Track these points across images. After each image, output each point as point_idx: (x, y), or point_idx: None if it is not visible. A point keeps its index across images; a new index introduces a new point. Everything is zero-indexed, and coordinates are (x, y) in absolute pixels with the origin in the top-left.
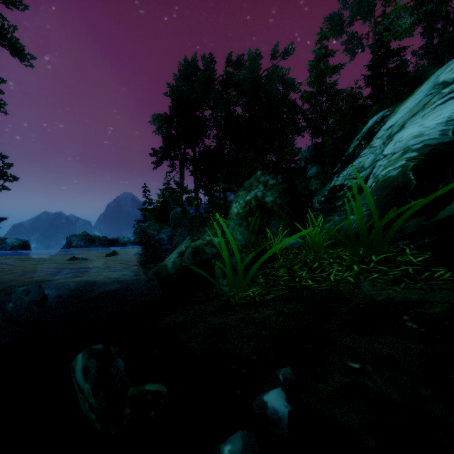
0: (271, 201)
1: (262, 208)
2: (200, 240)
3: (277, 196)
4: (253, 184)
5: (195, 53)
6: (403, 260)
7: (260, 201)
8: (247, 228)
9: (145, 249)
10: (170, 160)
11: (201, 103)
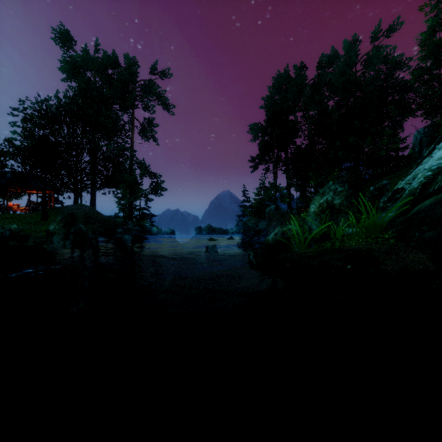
0: (338, 203)
1: (331, 208)
2: (285, 228)
3: (343, 199)
4: (326, 191)
5: (287, 65)
6: (381, 237)
7: (330, 203)
8: (320, 222)
9: (247, 237)
10: (265, 163)
11: (293, 107)
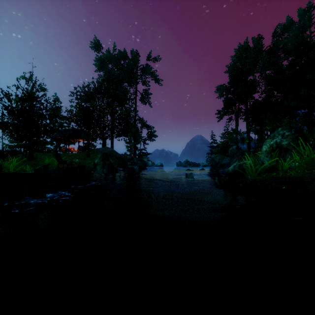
0: (286, 144)
1: (279, 148)
2: (241, 162)
3: (290, 141)
4: (275, 135)
5: (246, 38)
6: None
7: (278, 144)
8: (270, 158)
9: (214, 169)
10: (228, 114)
11: (252, 70)
